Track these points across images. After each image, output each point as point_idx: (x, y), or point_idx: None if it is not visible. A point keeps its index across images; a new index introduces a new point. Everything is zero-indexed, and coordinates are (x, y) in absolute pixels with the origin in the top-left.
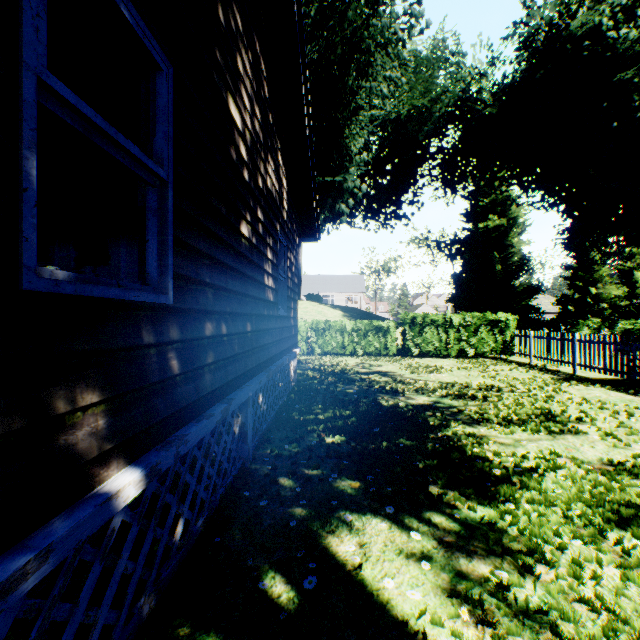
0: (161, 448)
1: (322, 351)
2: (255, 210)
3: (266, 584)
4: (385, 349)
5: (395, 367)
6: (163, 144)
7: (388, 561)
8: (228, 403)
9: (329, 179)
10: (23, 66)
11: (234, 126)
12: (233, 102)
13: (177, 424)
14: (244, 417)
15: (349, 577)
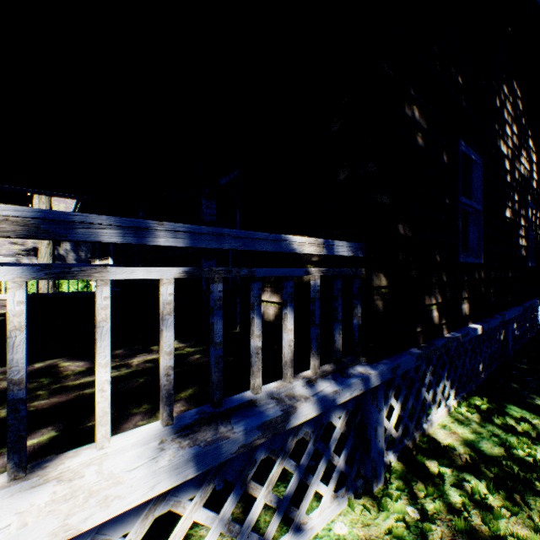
0: (481, 322)
1: None
2: (512, 197)
3: (539, 401)
4: None
5: None
6: (479, 195)
7: None
8: (502, 315)
9: None
10: (459, 201)
11: (502, 156)
12: (501, 142)
13: (482, 316)
14: (505, 331)
15: None
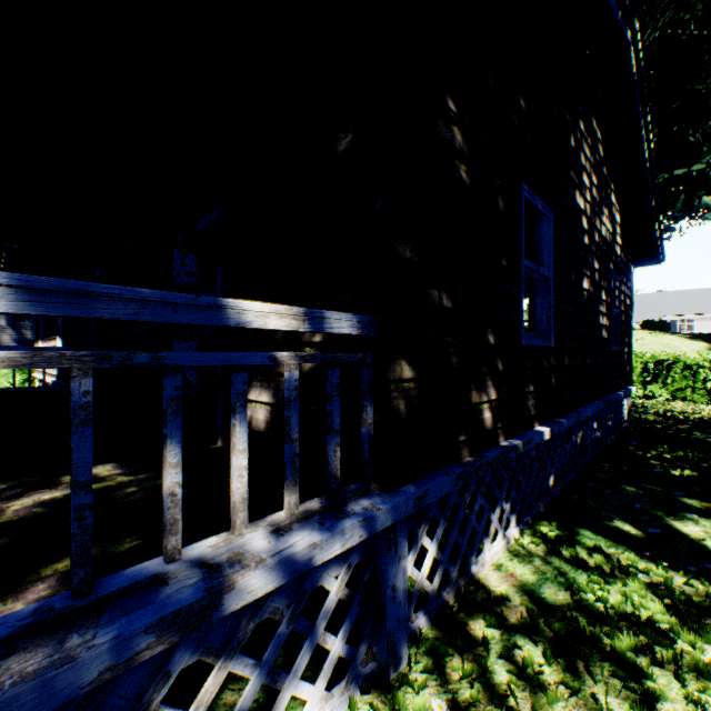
0: (550, 423)
1: (668, 395)
2: (591, 264)
3: (617, 522)
4: None
5: None
6: (549, 259)
7: None
8: (578, 413)
9: (680, 172)
10: (521, 264)
11: (578, 211)
12: (577, 193)
13: (553, 415)
14: (583, 433)
15: (690, 540)
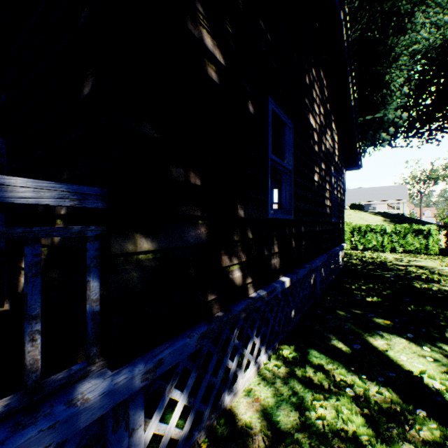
0: (291, 274)
1: (363, 247)
2: (320, 165)
3: (334, 341)
4: (426, 249)
5: (434, 263)
6: (290, 157)
7: (404, 353)
8: (311, 264)
9: (369, 117)
10: (268, 157)
11: (311, 128)
12: (311, 116)
13: (294, 267)
14: (315, 276)
15: (379, 352)
